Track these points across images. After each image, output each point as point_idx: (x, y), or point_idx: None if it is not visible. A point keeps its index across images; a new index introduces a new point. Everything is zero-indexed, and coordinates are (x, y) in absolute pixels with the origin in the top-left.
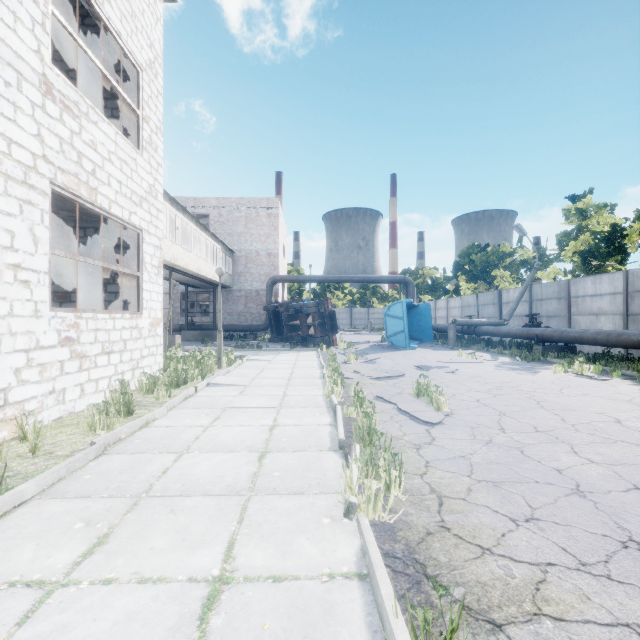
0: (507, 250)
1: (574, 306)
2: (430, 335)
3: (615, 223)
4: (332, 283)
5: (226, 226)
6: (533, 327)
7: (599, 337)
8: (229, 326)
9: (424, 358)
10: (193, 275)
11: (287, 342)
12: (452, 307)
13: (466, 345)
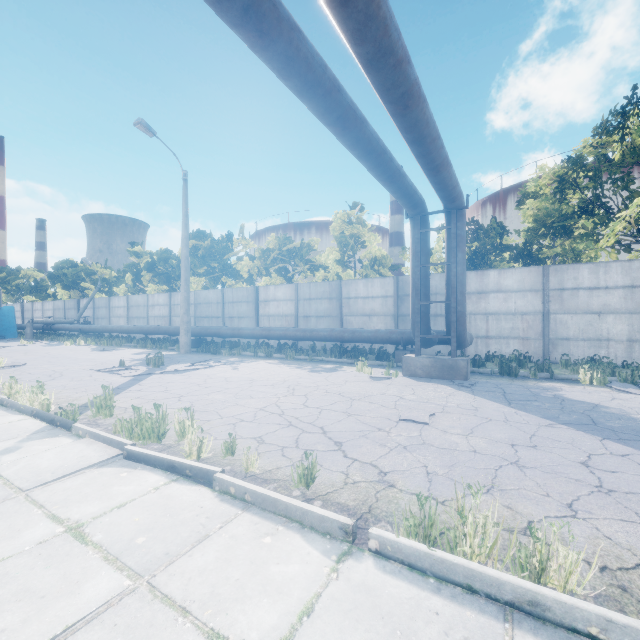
0: (96, 269)
1: (112, 312)
2: (14, 332)
3: (138, 268)
4: None
5: None
6: (85, 324)
7: (101, 328)
8: None
9: None
10: None
11: None
12: (47, 309)
13: (41, 338)
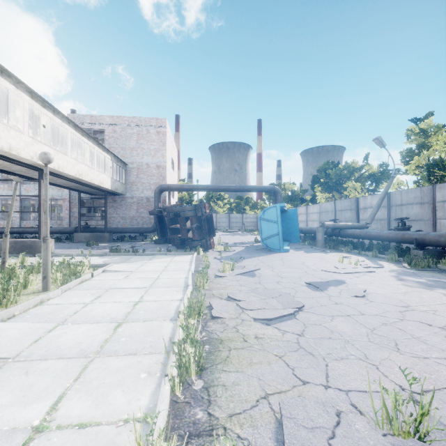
0: (356, 166)
1: (440, 210)
2: (297, 236)
3: None
4: (215, 195)
5: (120, 141)
6: (403, 230)
7: None
8: (120, 229)
9: (305, 265)
10: (75, 180)
11: (170, 243)
12: (311, 213)
13: (334, 247)
